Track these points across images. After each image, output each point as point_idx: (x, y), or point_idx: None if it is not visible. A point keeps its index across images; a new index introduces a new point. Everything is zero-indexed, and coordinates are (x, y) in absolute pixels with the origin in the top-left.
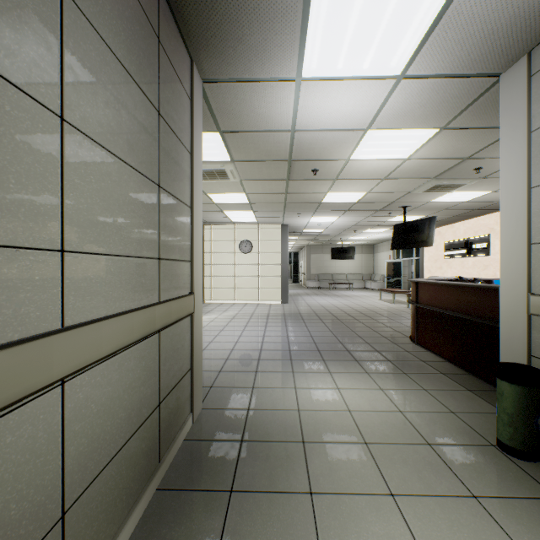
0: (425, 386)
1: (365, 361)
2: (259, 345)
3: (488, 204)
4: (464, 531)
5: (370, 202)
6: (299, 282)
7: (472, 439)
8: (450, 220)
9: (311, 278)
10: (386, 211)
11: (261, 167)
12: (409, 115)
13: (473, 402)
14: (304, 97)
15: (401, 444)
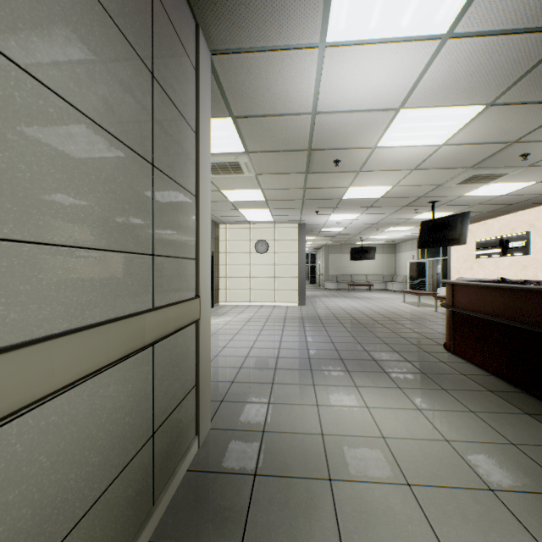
0: (472, 407)
1: (396, 373)
2: (275, 352)
3: (529, 197)
4: None
5: (396, 197)
6: (316, 283)
7: None
8: (482, 217)
9: (329, 279)
10: (412, 207)
11: (277, 159)
12: (452, 88)
13: (537, 431)
14: (327, 69)
15: (454, 488)
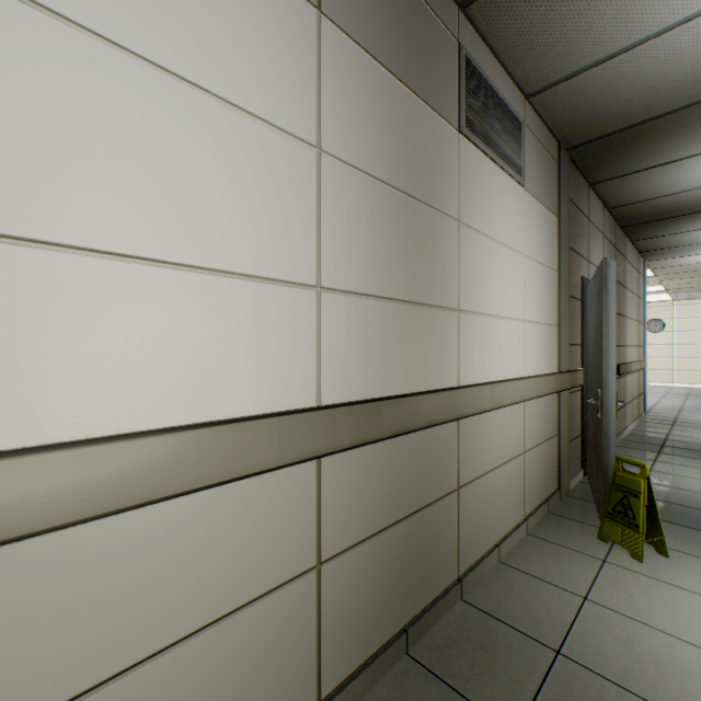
0: None
1: None
2: (679, 405)
3: None
4: None
5: None
6: None
7: None
8: None
9: None
10: None
11: (680, 274)
12: None
13: None
14: None
15: None
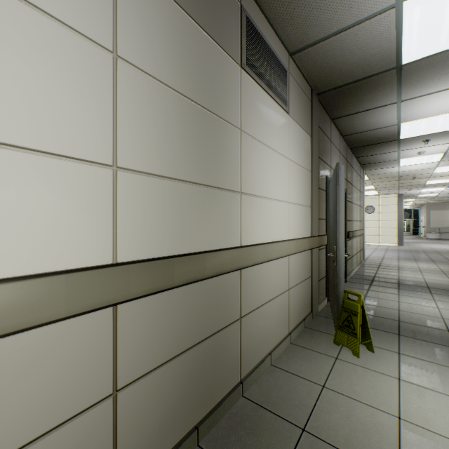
0: None
1: (438, 262)
2: (382, 256)
3: None
4: (435, 274)
5: None
6: (419, 234)
7: None
8: None
9: (431, 231)
10: None
11: (383, 179)
12: None
13: None
14: (401, 168)
15: (431, 270)
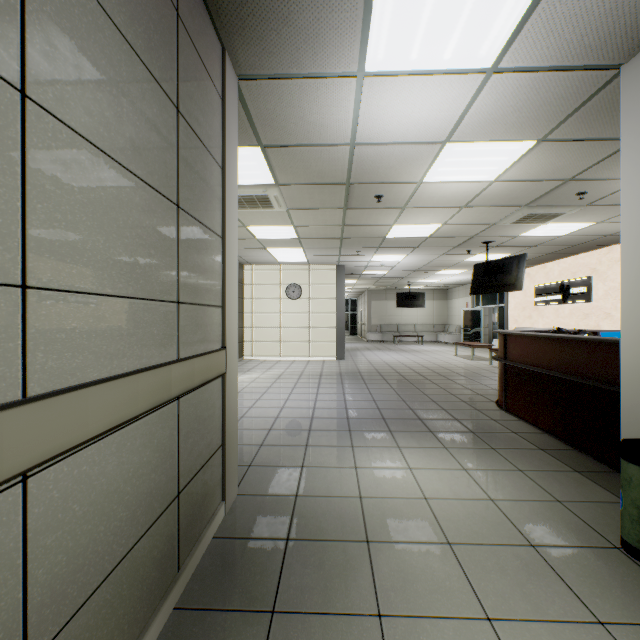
0: (520, 466)
1: (442, 432)
2: (310, 412)
3: (590, 239)
4: None
5: (446, 236)
6: (357, 334)
7: (588, 538)
8: (541, 259)
9: (372, 330)
10: (464, 248)
11: (312, 192)
12: (500, 122)
13: (584, 488)
14: (367, 99)
15: (495, 545)
